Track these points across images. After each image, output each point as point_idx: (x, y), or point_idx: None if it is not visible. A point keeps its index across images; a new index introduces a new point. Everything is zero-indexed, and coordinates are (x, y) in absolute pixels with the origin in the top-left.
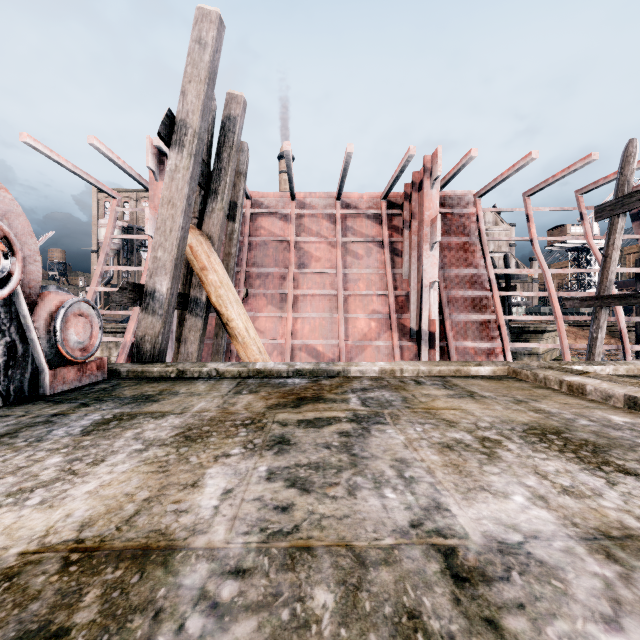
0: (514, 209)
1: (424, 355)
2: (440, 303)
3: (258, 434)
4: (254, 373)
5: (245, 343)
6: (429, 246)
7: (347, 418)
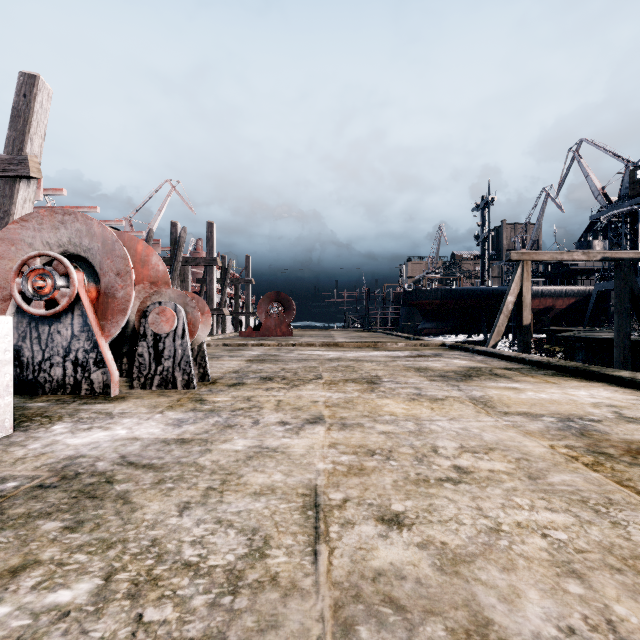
0: None
1: None
2: None
3: None
4: None
5: None
6: None
7: None
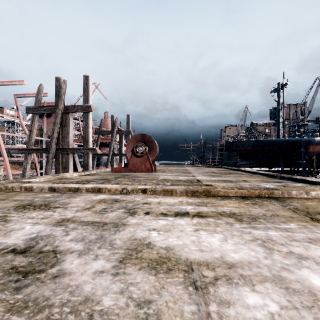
0: None
1: None
2: None
3: None
4: None
5: None
6: None
7: None
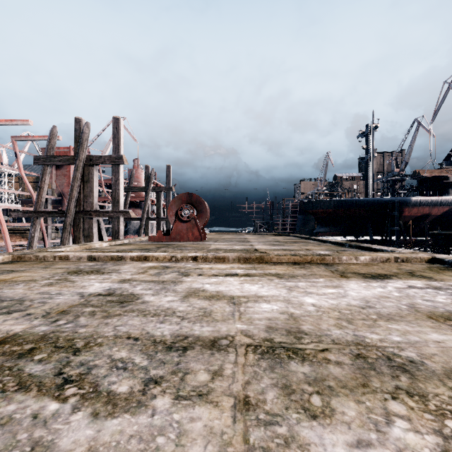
0: None
1: None
2: None
3: None
4: None
5: None
6: None
7: None
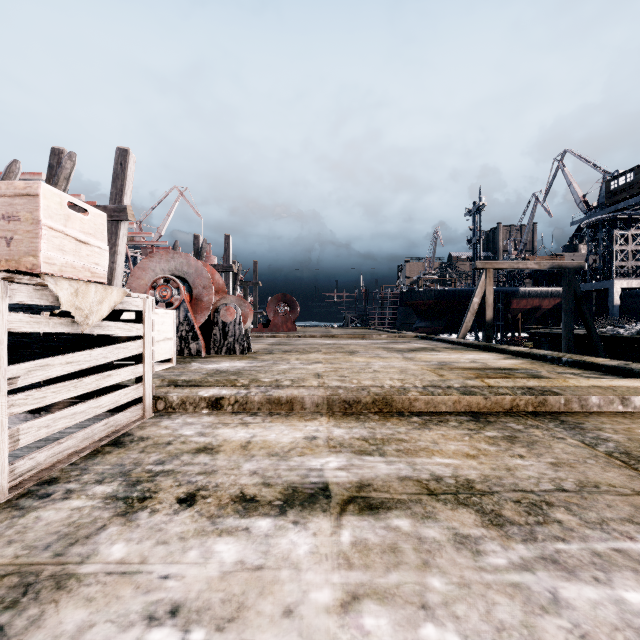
0: None
1: None
2: None
3: None
4: None
5: None
6: None
7: None
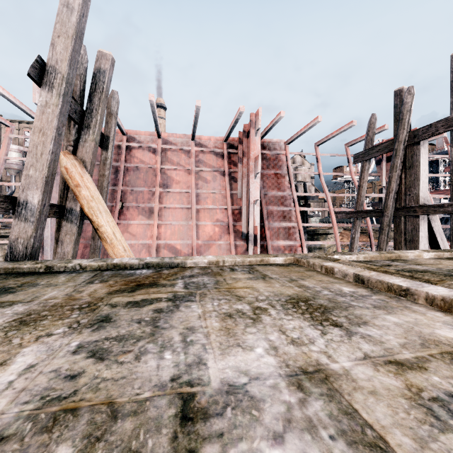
0: (309, 153)
1: (250, 250)
2: (262, 215)
3: (87, 315)
4: (112, 266)
5: (113, 244)
6: (254, 175)
7: (167, 298)
